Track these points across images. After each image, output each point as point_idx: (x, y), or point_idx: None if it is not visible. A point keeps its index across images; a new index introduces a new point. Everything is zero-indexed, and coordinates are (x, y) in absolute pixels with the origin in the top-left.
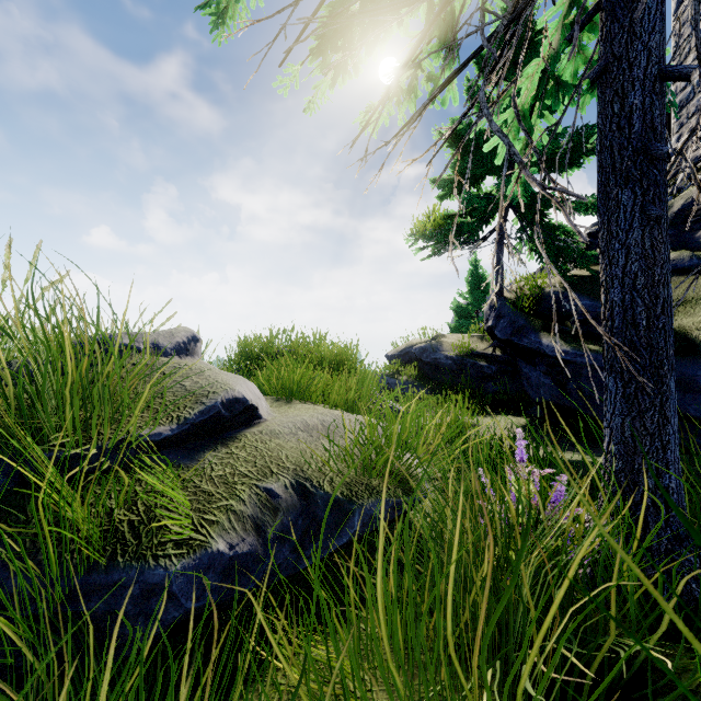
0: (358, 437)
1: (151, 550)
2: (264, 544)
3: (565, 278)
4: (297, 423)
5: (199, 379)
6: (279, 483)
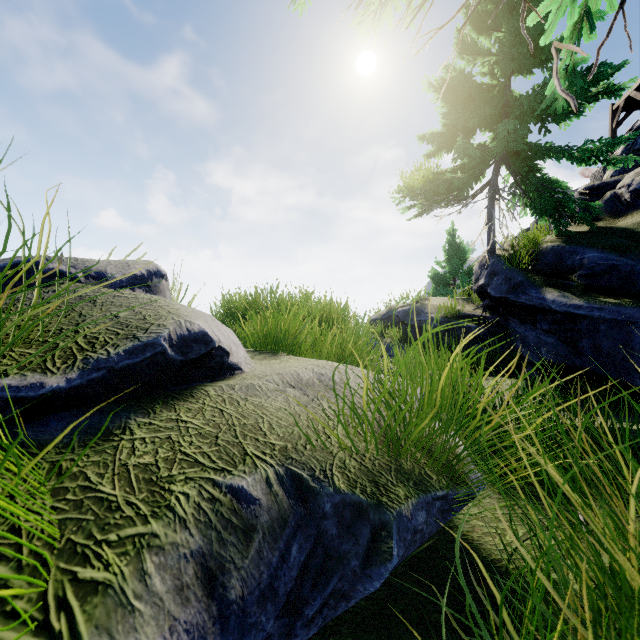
0: (380, 396)
1: None
2: (221, 618)
3: (564, 233)
4: (285, 376)
5: (143, 309)
6: (257, 475)
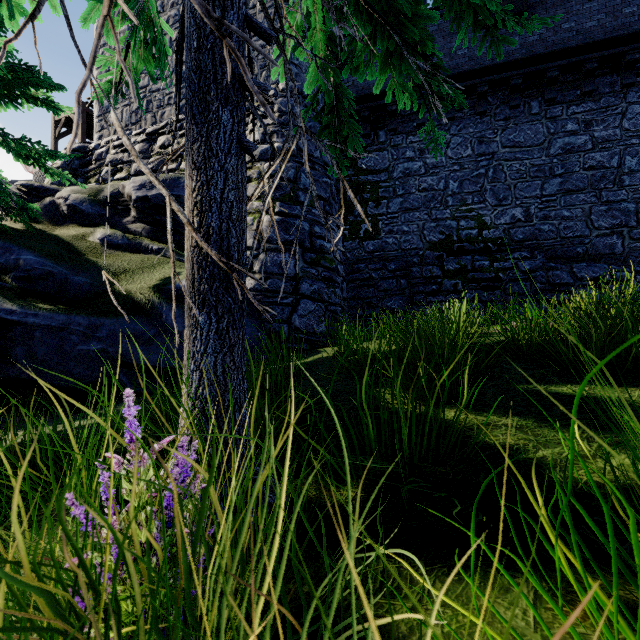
0: None
1: None
2: None
3: None
4: None
5: None
6: None
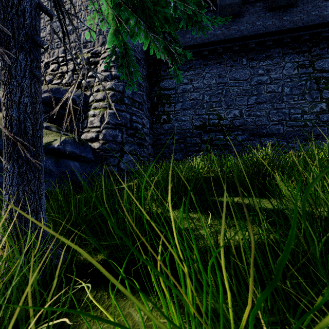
0: None
1: None
2: None
3: None
4: None
5: None
6: None
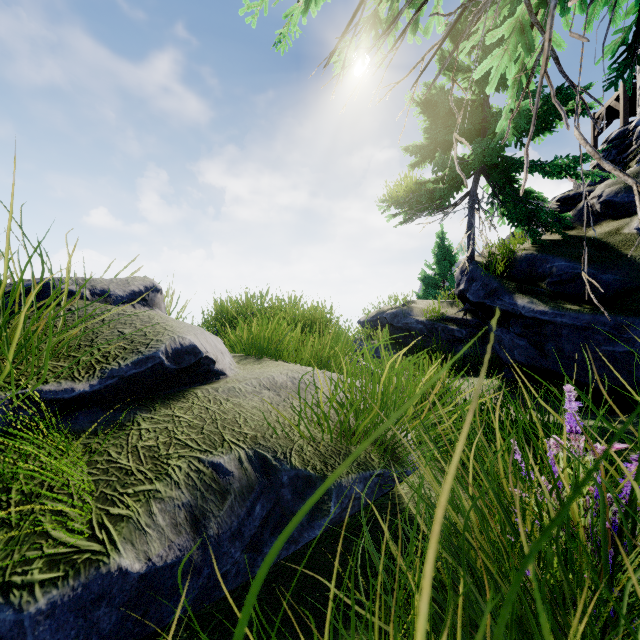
0: (334, 396)
1: (3, 573)
2: (203, 546)
3: (537, 242)
4: (262, 380)
5: (144, 326)
6: (231, 455)
